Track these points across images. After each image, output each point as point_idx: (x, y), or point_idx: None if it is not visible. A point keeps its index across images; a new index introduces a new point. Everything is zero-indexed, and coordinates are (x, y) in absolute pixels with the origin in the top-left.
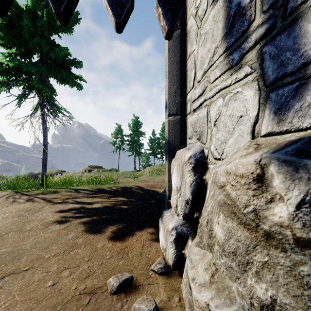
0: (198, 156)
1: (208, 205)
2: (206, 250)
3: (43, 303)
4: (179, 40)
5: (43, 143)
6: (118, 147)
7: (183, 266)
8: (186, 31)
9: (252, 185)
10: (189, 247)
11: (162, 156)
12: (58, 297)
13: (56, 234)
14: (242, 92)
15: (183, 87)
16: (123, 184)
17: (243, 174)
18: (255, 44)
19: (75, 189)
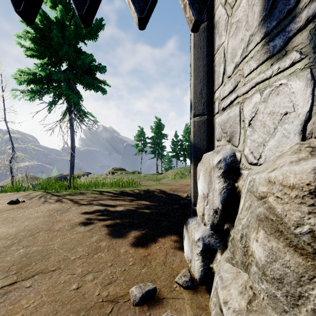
0: (229, 160)
1: (242, 217)
2: (239, 269)
3: (68, 307)
4: (205, 33)
5: (71, 147)
6: (141, 150)
7: (211, 282)
8: (214, 23)
9: (307, 199)
10: (218, 261)
11: (184, 159)
12: (82, 302)
13: (81, 236)
14: (288, 83)
15: (211, 84)
16: (146, 187)
17: (294, 184)
18: (307, 24)
19: (99, 191)
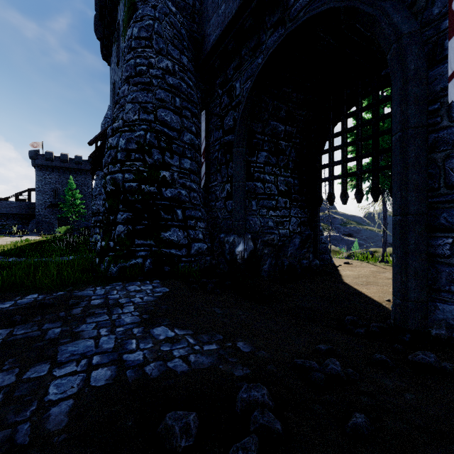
0: None
1: None
2: None
3: (388, 292)
4: None
5: (384, 224)
6: None
7: None
8: None
9: None
10: None
11: None
12: None
13: None
14: None
15: None
16: None
17: None
18: None
19: None
